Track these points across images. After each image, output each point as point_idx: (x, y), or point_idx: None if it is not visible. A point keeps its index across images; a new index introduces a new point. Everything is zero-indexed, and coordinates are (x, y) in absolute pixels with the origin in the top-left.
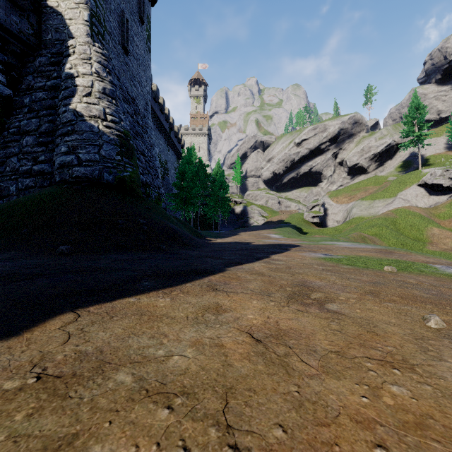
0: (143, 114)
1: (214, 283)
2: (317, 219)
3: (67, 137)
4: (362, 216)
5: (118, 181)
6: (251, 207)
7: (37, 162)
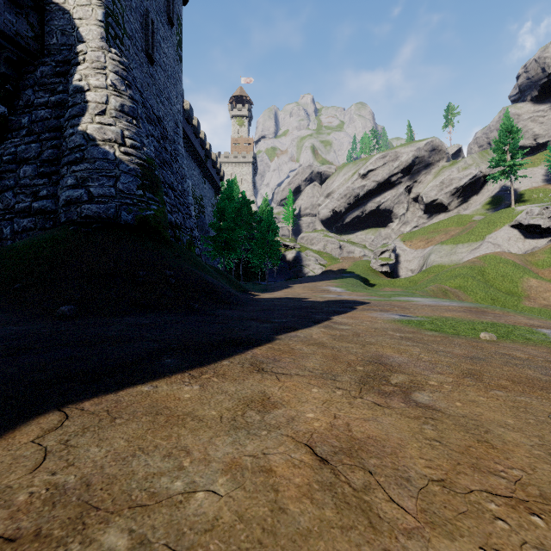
0: (172, 139)
1: (259, 360)
2: (387, 267)
3: (75, 166)
4: (442, 264)
5: (139, 222)
6: (306, 253)
7: (37, 198)
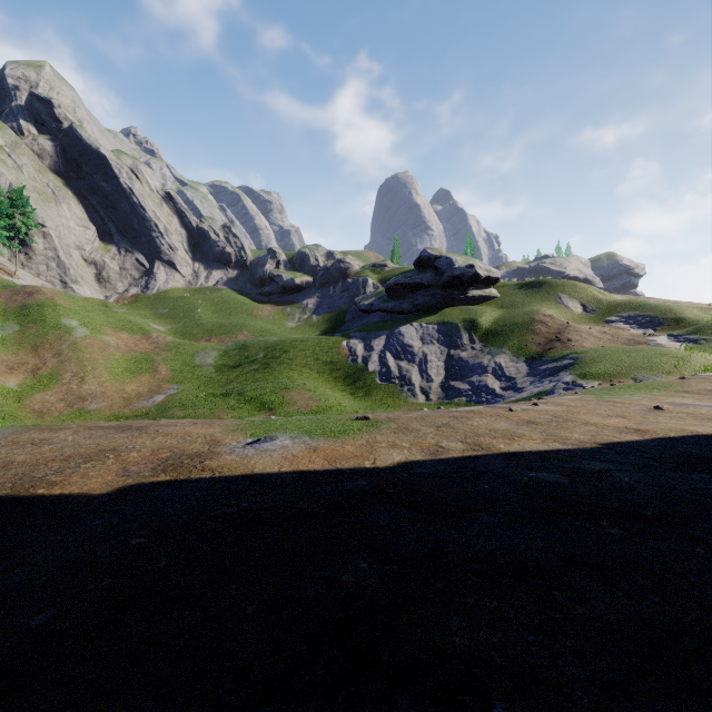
0: None
1: (637, 433)
2: None
3: None
4: None
5: None
6: None
7: None
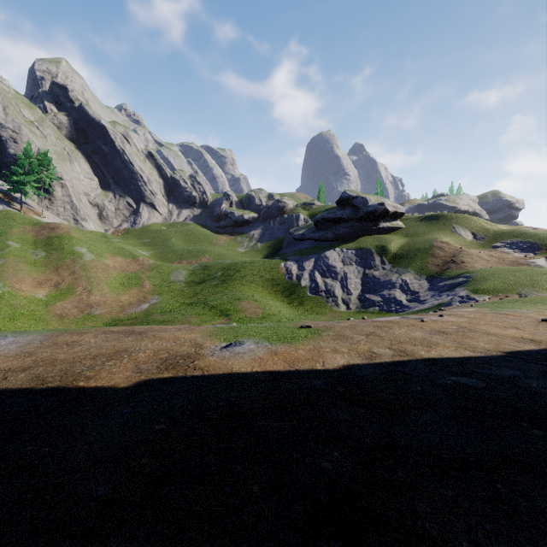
0: None
1: (533, 343)
2: None
3: None
4: None
5: None
6: None
7: None
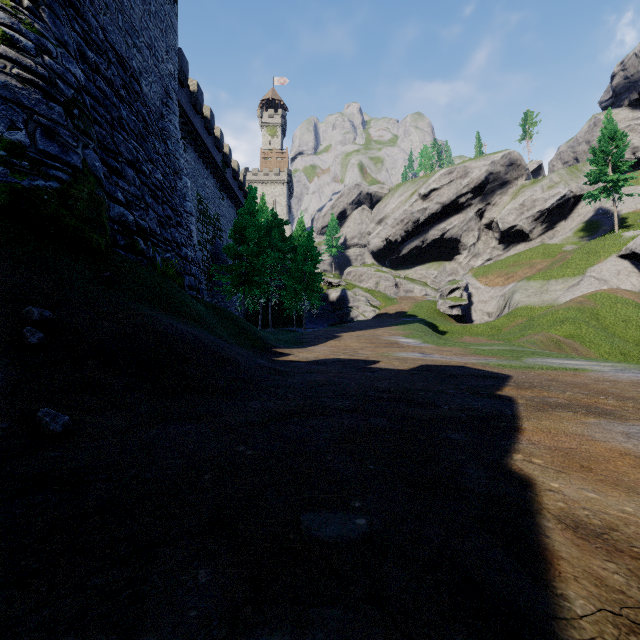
0: (158, 111)
1: None
2: (458, 310)
3: None
4: (531, 305)
5: (10, 200)
6: (354, 291)
7: None
